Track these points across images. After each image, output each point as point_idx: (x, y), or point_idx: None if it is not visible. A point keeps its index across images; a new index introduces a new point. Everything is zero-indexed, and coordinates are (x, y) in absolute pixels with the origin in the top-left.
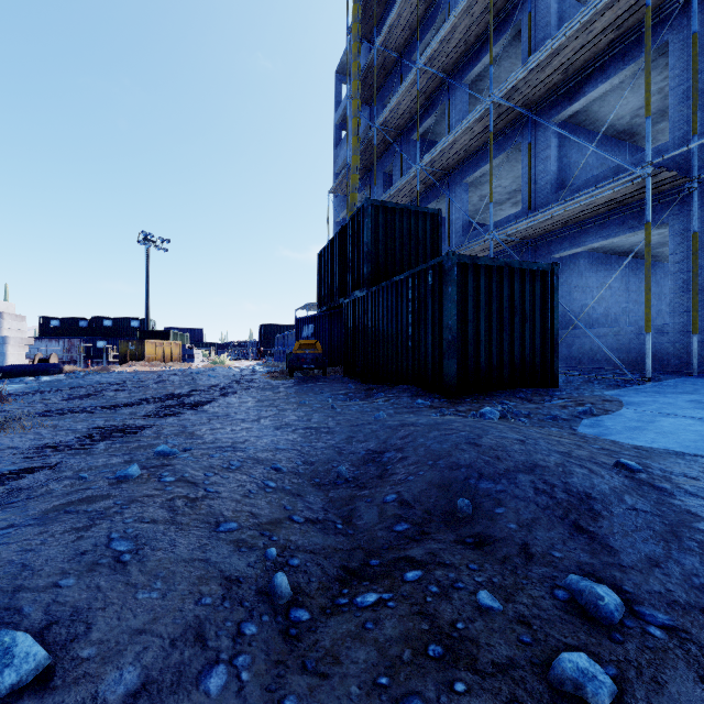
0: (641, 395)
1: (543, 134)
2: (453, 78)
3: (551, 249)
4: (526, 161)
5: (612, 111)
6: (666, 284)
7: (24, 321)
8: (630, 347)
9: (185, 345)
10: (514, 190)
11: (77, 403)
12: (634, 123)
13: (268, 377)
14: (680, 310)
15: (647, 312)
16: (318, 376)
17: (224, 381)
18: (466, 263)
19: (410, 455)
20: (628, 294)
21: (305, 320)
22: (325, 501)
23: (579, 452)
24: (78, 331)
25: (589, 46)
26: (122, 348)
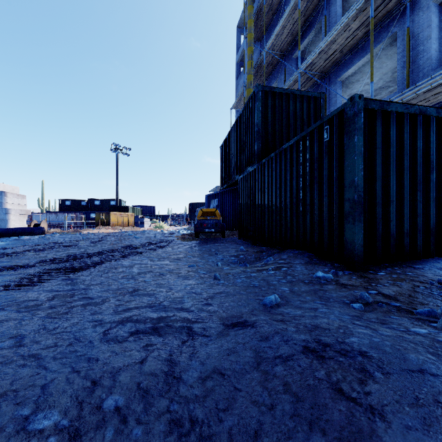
0: None
1: (423, 16)
2: None
3: None
4: (402, 46)
5: None
6: None
7: (24, 199)
8: None
9: (138, 216)
10: (379, 88)
11: None
12: None
13: (180, 238)
14: None
15: None
16: (218, 238)
17: (144, 241)
18: (374, 110)
19: None
20: None
21: (212, 196)
22: None
23: None
24: (81, 208)
25: None
26: (96, 217)
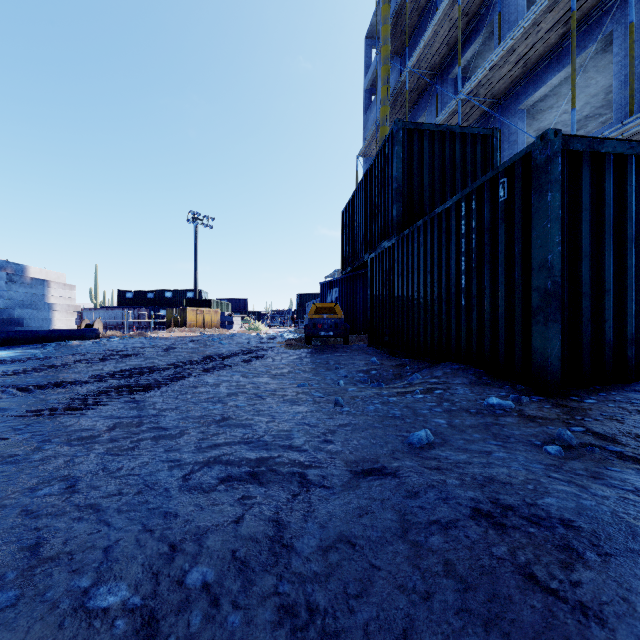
0: None
1: None
2: None
3: None
4: (622, 52)
5: None
6: None
7: (73, 290)
8: None
9: (225, 313)
10: (585, 117)
11: (23, 377)
12: None
13: (284, 345)
14: None
15: None
16: (338, 345)
17: (234, 349)
18: (578, 152)
19: None
20: None
21: (329, 284)
22: None
23: None
24: (147, 302)
25: None
26: (168, 315)
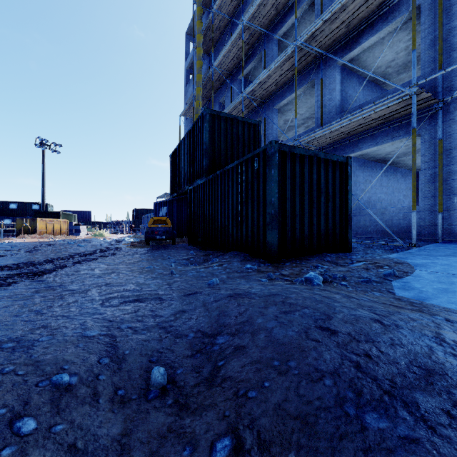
0: (419, 257)
1: (331, 73)
2: (267, 35)
3: (336, 153)
4: (318, 92)
5: (374, 61)
6: (402, 182)
7: None
8: (393, 222)
9: (72, 223)
10: (307, 117)
11: None
12: (387, 72)
13: (129, 246)
14: (428, 196)
15: (413, 195)
16: (168, 245)
17: (91, 249)
18: (285, 151)
19: (248, 345)
20: (381, 188)
21: (161, 204)
22: (116, 451)
23: (447, 335)
24: None
25: (365, 6)
26: (18, 224)
